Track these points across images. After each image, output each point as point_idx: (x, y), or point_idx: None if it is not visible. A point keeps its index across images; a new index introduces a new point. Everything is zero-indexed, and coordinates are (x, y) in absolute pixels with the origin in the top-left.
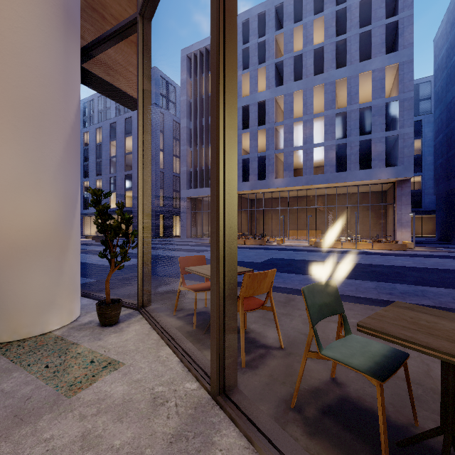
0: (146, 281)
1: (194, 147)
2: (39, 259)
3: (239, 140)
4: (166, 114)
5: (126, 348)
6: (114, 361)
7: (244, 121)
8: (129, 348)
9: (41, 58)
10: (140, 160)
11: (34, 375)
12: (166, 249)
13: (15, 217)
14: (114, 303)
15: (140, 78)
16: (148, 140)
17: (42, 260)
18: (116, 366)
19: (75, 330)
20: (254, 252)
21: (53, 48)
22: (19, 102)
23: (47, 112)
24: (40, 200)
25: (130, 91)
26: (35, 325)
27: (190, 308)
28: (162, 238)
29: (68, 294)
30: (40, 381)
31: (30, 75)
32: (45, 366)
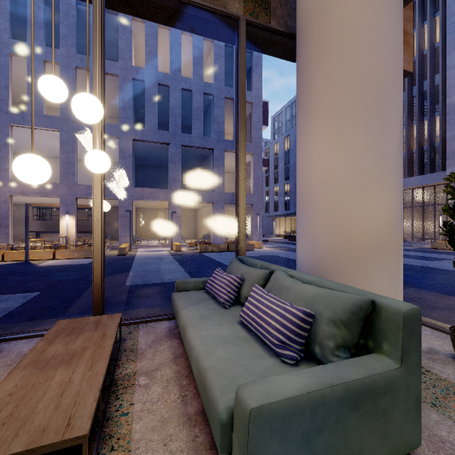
0: None
1: None
2: (382, 264)
3: None
4: None
5: None
6: None
7: None
8: None
9: (384, 31)
10: None
11: None
12: None
13: (362, 216)
14: None
15: None
16: None
17: (384, 265)
18: None
19: (425, 358)
20: None
21: (393, 15)
22: (365, 89)
23: (388, 92)
24: (383, 195)
25: None
26: None
27: None
28: None
29: None
30: None
31: (374, 55)
32: None
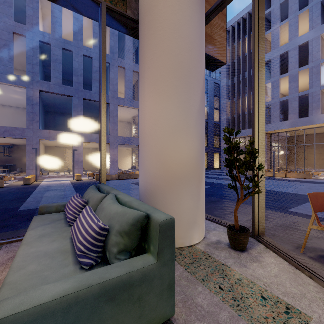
0: (261, 212)
1: (232, 99)
2: (188, 187)
3: (277, 85)
4: (208, 79)
5: (287, 289)
6: (291, 306)
7: (281, 68)
8: (291, 290)
9: (189, 29)
10: (256, 100)
11: (217, 296)
12: (216, 178)
13: (175, 154)
14: (243, 230)
15: (256, 24)
16: (263, 80)
17: (189, 187)
18: (301, 317)
19: (212, 247)
20: (305, 185)
21: (195, 19)
22: (177, 66)
23: (192, 71)
24: (188, 140)
25: (215, 54)
26: (186, 238)
27: (314, 247)
28: (206, 169)
29: (202, 216)
30: (228, 307)
31: (183, 44)
32: (219, 287)
